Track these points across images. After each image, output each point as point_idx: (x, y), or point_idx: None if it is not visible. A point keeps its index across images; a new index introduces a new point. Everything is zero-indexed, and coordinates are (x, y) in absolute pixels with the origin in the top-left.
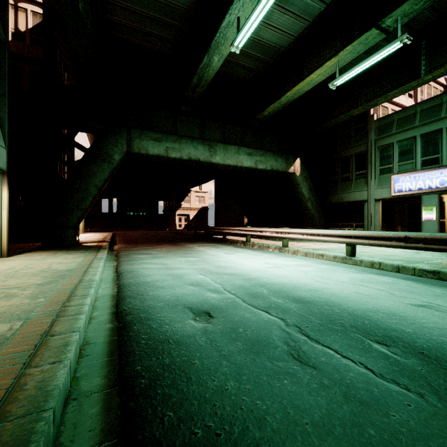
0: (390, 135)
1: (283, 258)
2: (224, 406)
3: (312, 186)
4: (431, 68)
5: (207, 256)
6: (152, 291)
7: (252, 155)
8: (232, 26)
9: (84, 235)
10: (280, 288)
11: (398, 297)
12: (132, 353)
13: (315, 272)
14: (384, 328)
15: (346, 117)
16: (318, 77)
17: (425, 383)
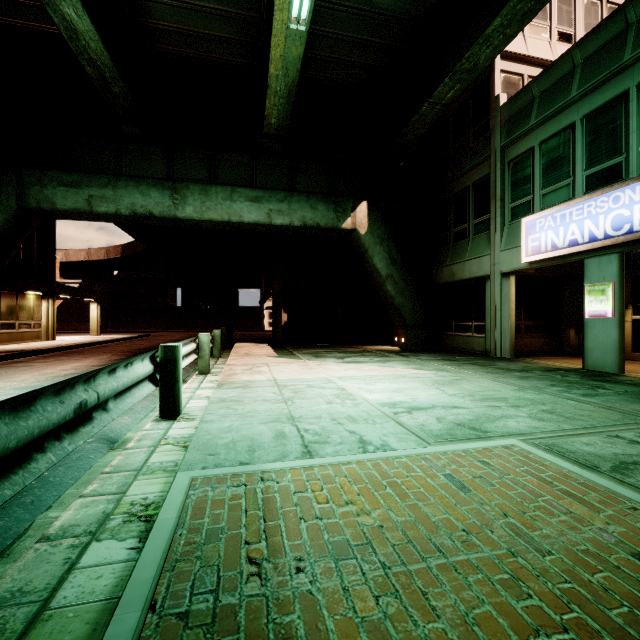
0: (527, 133)
1: None
2: None
3: (396, 253)
4: None
5: None
6: None
7: (261, 201)
8: None
9: (73, 339)
10: None
11: None
12: None
13: None
14: None
15: (437, 109)
16: None
17: None
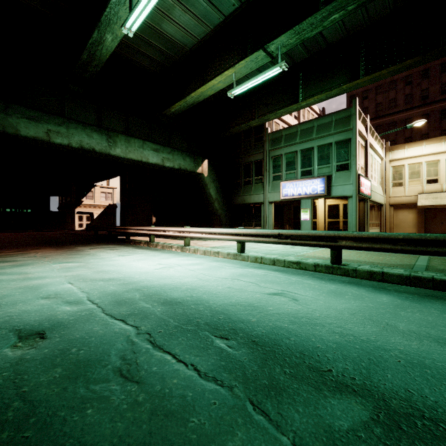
0: (280, 148)
1: (181, 257)
2: None
3: (219, 188)
4: (306, 97)
5: (94, 260)
6: None
7: (159, 151)
8: (124, 5)
9: None
10: (157, 290)
11: (261, 288)
12: None
13: (202, 270)
14: (234, 321)
15: (247, 127)
16: (219, 84)
17: (241, 374)
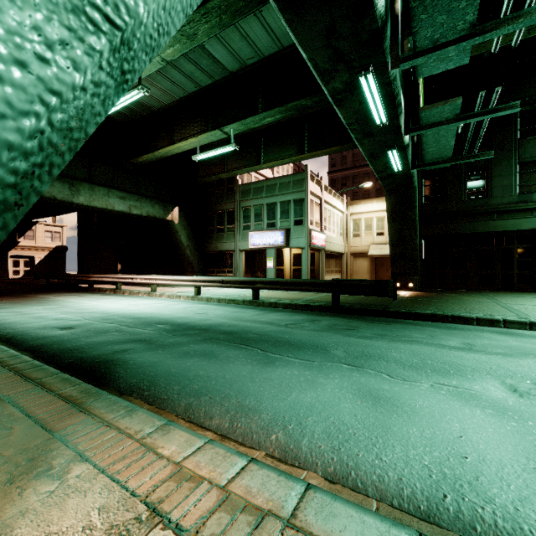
0: (249, 199)
1: (147, 300)
2: (80, 342)
3: (191, 235)
4: (266, 160)
5: (69, 303)
6: (19, 325)
7: (125, 199)
8: None
9: None
10: (128, 315)
11: (195, 312)
12: (24, 342)
13: (162, 306)
14: (170, 321)
15: (217, 178)
16: (185, 146)
17: (164, 329)
